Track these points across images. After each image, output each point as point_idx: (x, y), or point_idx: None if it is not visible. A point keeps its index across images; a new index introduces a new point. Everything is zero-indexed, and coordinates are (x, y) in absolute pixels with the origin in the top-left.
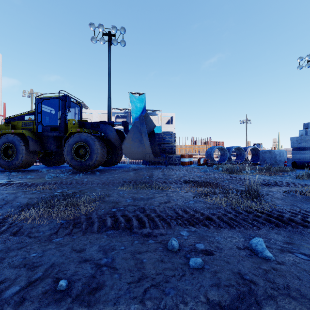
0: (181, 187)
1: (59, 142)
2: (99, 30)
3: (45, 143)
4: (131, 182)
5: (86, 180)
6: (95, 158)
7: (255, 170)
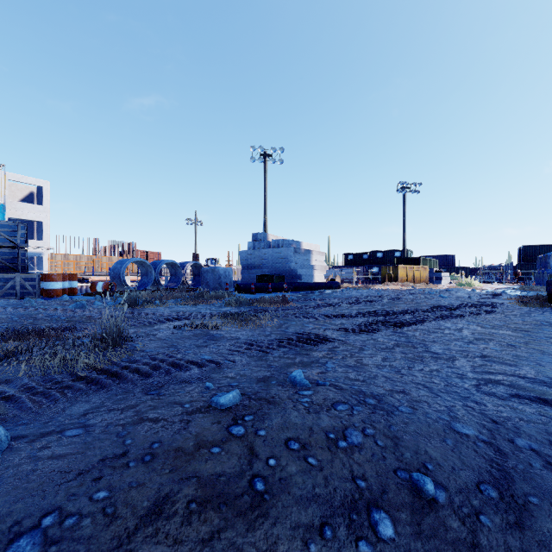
0: None
1: None
2: None
3: None
4: None
5: None
6: None
7: (183, 299)
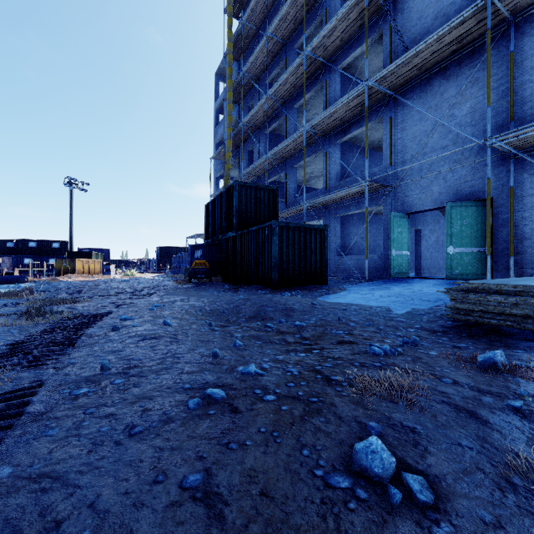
0: None
1: None
2: None
3: None
4: None
5: None
6: None
7: None
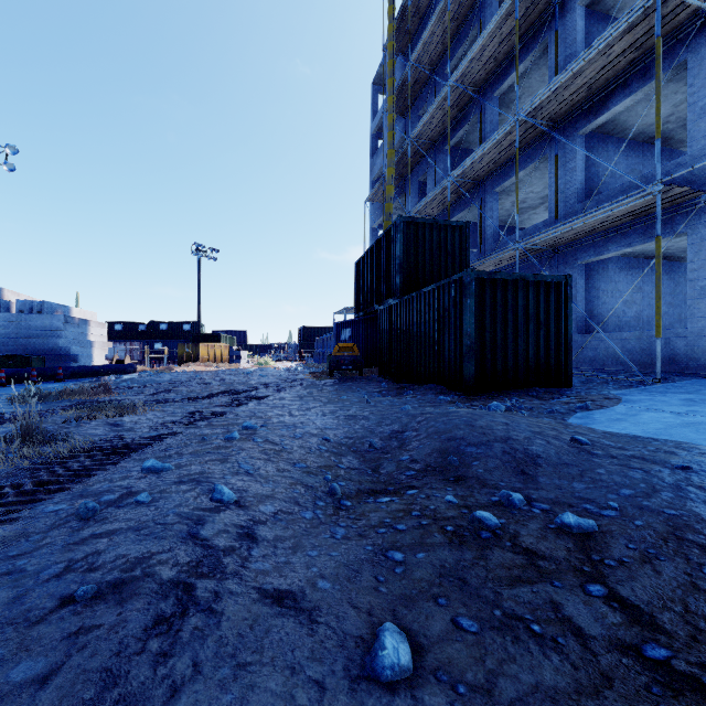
0: None
1: None
2: None
3: None
4: None
5: None
6: None
7: None
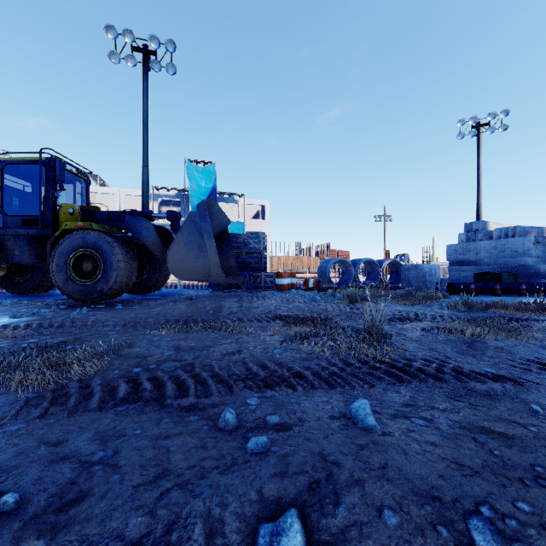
0: (266, 327)
1: (42, 247)
2: (125, 40)
3: (10, 250)
4: (179, 321)
5: (94, 320)
6: (114, 279)
7: (392, 298)
